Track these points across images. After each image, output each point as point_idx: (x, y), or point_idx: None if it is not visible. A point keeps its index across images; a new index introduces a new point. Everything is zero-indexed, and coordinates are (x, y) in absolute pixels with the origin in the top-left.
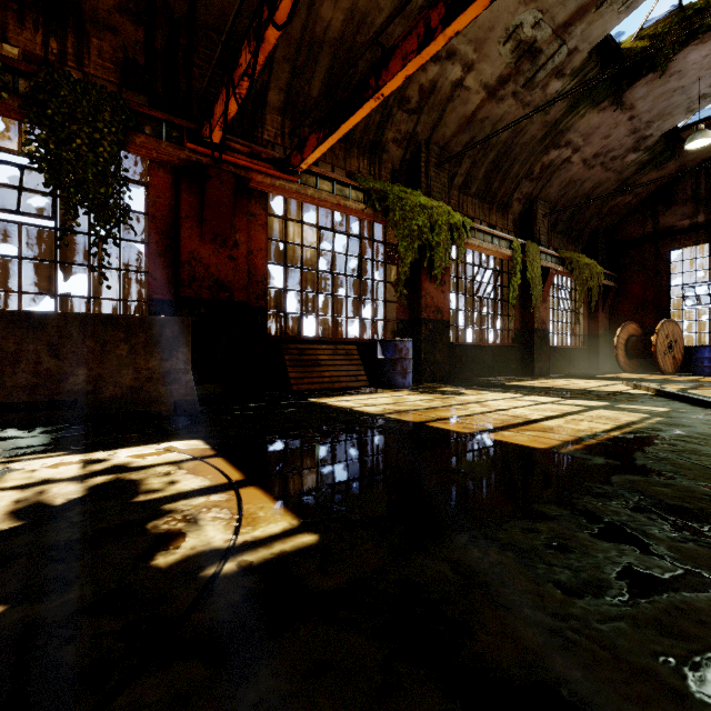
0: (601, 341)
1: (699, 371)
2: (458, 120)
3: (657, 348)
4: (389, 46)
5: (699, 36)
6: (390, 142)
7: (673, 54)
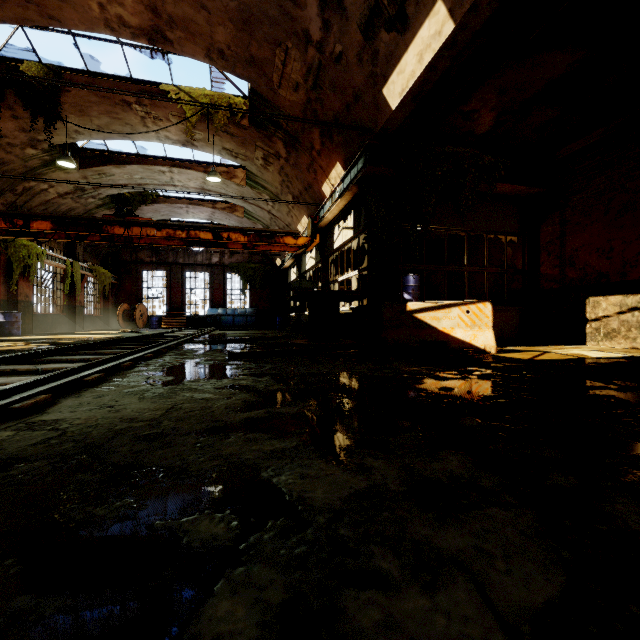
0: (111, 312)
1: (152, 327)
2: (41, 201)
3: (136, 316)
4: (14, 172)
5: (146, 205)
6: (0, 204)
7: (138, 206)
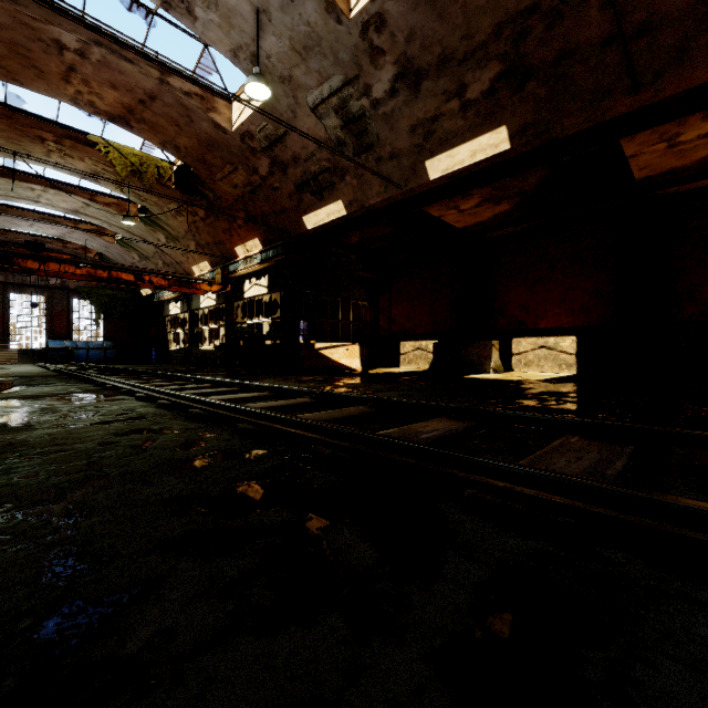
0: None
1: None
2: None
3: None
4: None
5: None
6: None
7: None
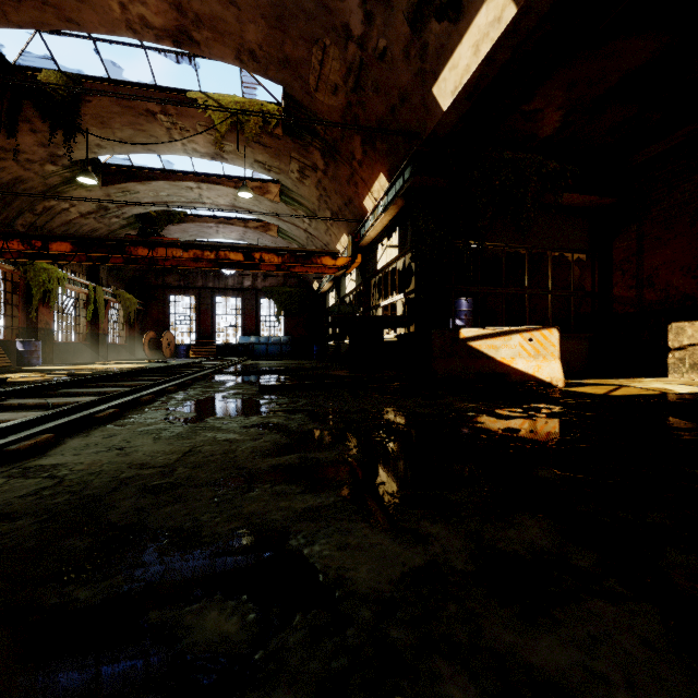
0: (136, 341)
1: (180, 356)
2: (62, 221)
3: (163, 345)
4: (33, 191)
5: (173, 224)
6: (19, 225)
7: (165, 226)
